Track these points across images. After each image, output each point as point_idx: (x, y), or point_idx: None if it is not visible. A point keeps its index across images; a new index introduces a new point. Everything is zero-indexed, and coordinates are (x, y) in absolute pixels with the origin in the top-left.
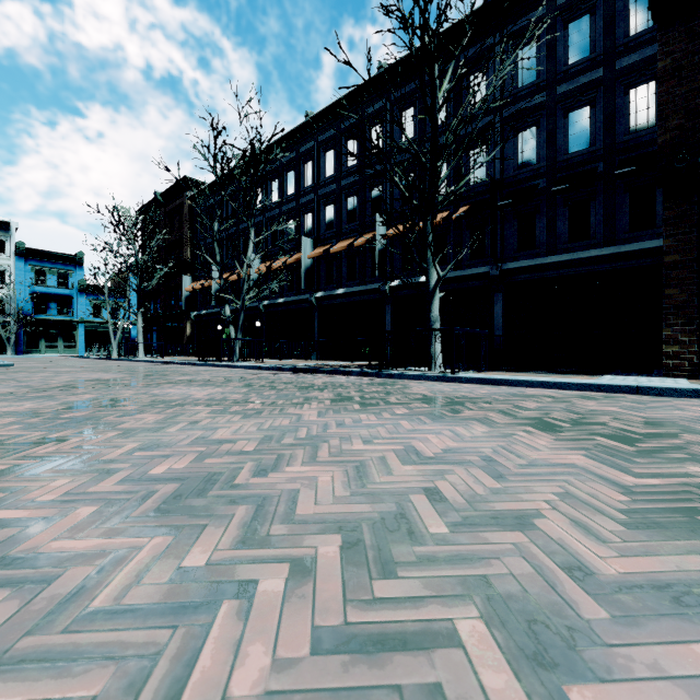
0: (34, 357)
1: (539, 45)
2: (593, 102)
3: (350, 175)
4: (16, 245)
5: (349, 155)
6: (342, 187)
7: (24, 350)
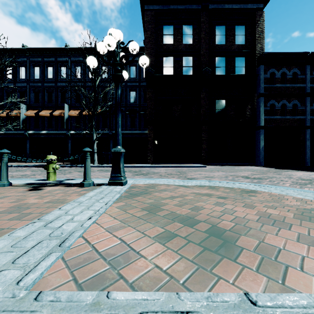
0: None
1: None
2: (136, 91)
3: (49, 82)
4: None
5: (48, 73)
6: (45, 86)
7: None
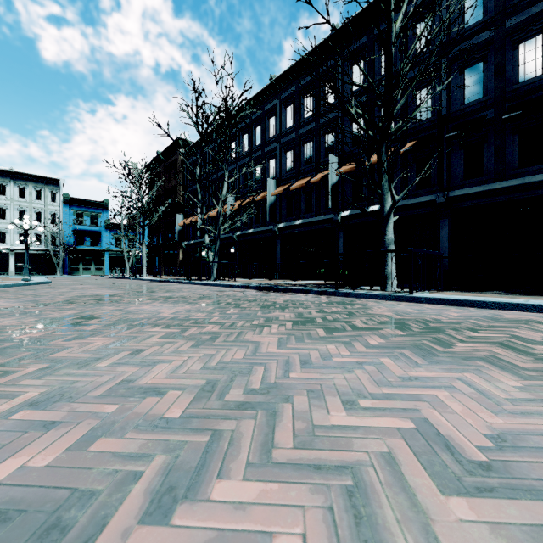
0: (74, 276)
1: None
2: None
3: (307, 124)
4: (63, 195)
5: (306, 108)
6: (300, 135)
7: (68, 271)
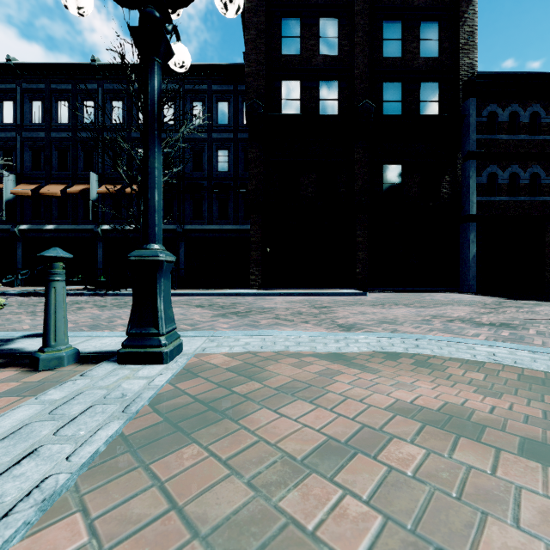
0: None
1: (204, 105)
2: (229, 149)
3: (61, 131)
4: None
5: (60, 114)
6: (53, 138)
7: None
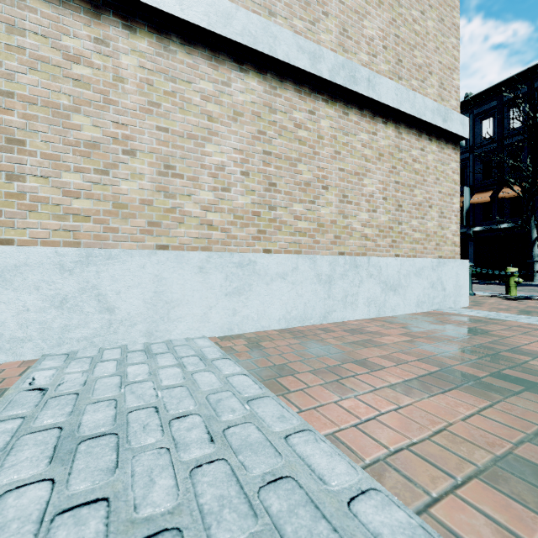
0: None
1: None
2: None
3: None
4: None
5: None
6: None
7: None
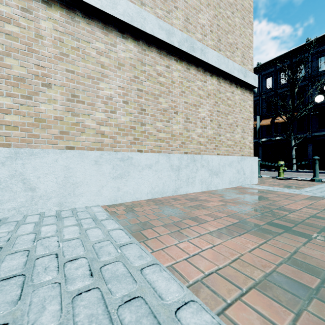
0: None
1: None
2: None
3: None
4: None
5: None
6: None
7: None
